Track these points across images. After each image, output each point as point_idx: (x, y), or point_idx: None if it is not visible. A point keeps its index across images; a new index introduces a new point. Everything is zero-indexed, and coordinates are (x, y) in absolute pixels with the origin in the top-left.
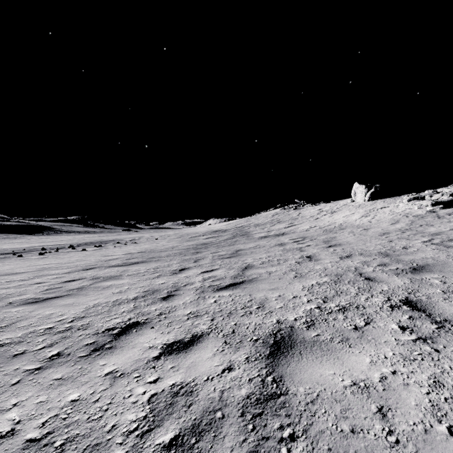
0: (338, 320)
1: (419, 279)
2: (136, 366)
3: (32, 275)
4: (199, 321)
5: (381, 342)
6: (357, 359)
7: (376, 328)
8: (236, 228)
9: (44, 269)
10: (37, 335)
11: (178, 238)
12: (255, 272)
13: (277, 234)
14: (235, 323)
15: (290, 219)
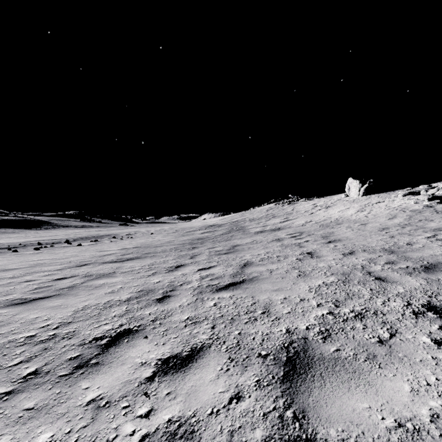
0: (357, 330)
1: (436, 280)
2: (124, 391)
3: (24, 272)
4: (198, 329)
5: (417, 361)
6: (393, 385)
7: (404, 341)
8: (231, 222)
9: (37, 265)
10: (15, 346)
11: (173, 233)
12: (255, 269)
13: (273, 229)
14: (239, 333)
15: (285, 213)
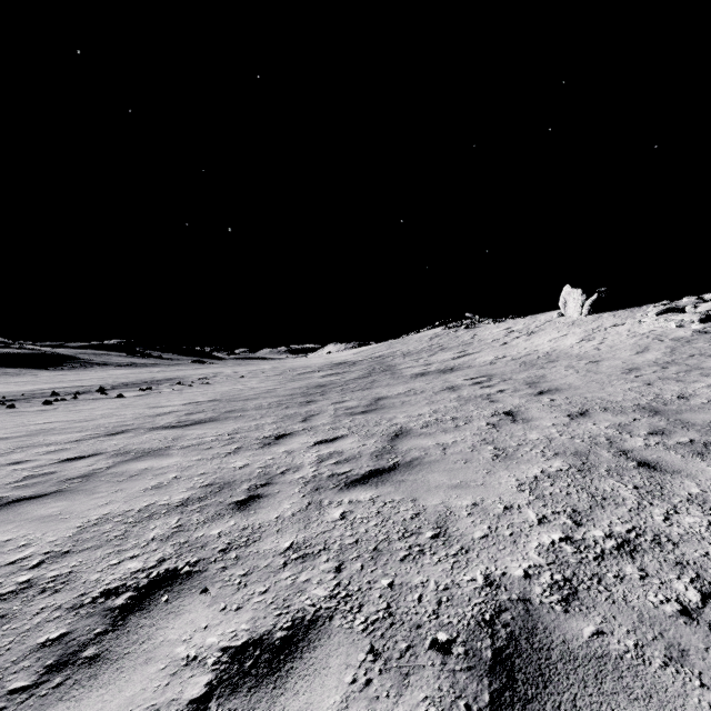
0: (630, 581)
1: None
2: None
3: (14, 445)
4: (308, 573)
5: None
6: None
7: None
8: (371, 359)
9: (41, 432)
10: None
11: (277, 376)
12: (416, 444)
13: (442, 370)
14: (390, 583)
15: (460, 344)
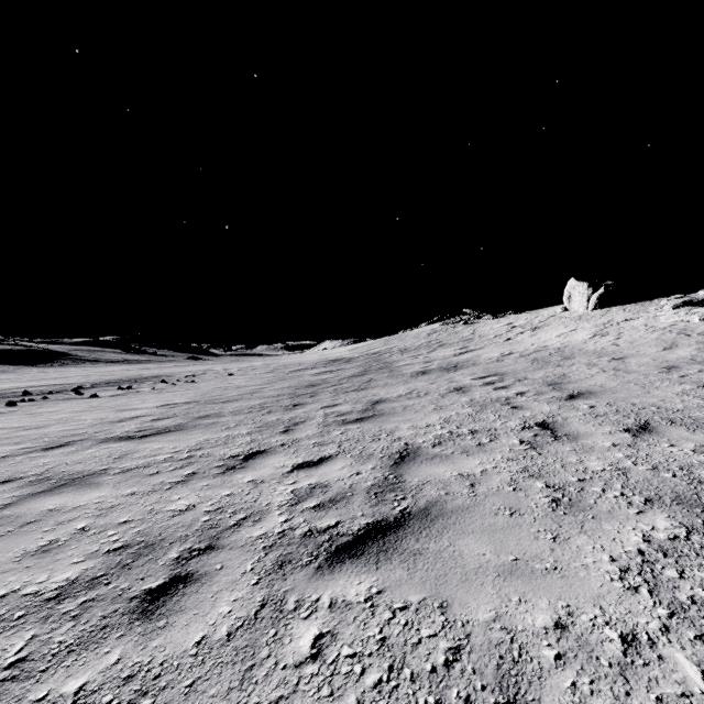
0: None
1: None
2: None
3: None
4: None
5: None
6: None
7: None
8: (367, 355)
9: None
10: None
11: (267, 374)
12: (430, 474)
13: (445, 368)
14: None
15: (460, 339)
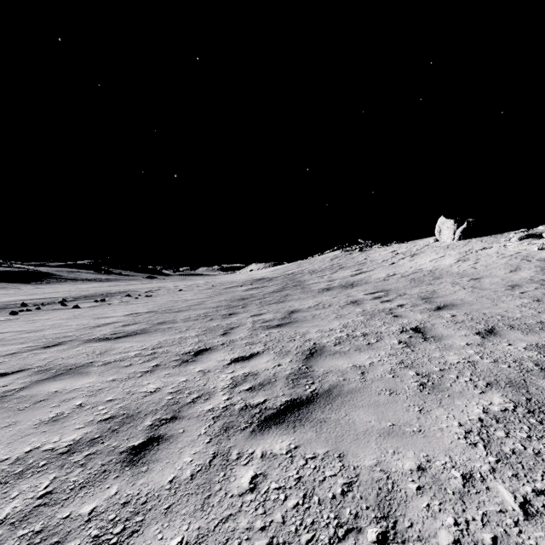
0: None
1: None
2: None
3: None
4: None
5: None
6: None
7: None
8: (285, 275)
9: None
10: None
11: (208, 290)
12: (332, 365)
13: (344, 285)
14: None
15: (356, 263)
